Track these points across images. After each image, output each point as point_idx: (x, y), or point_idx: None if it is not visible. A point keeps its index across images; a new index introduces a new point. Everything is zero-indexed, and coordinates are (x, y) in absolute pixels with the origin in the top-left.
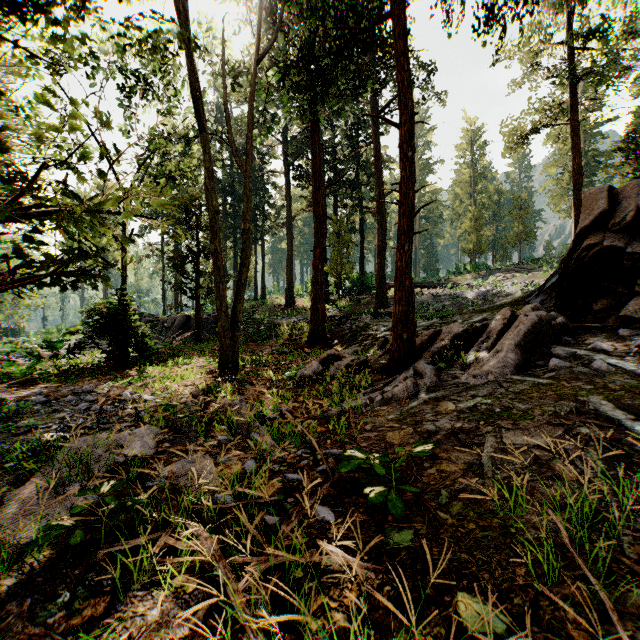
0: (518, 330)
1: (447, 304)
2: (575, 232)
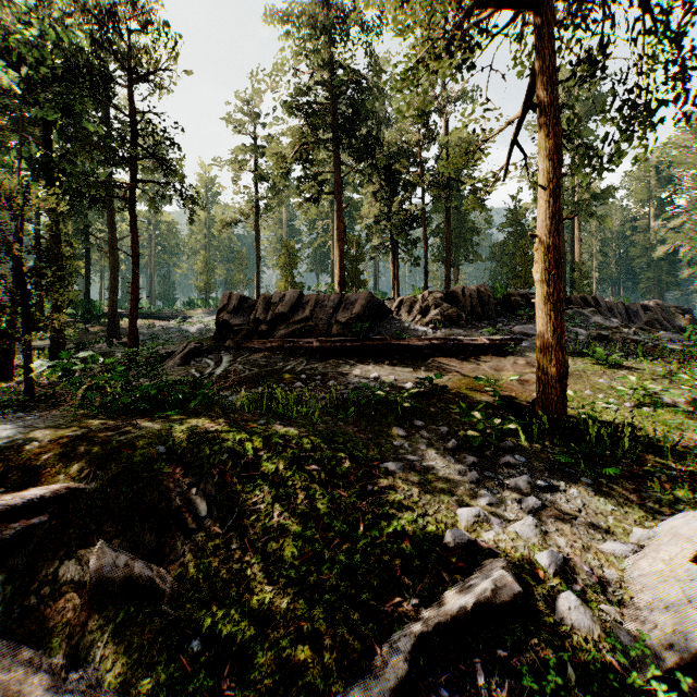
0: (184, 352)
1: (174, 336)
2: (257, 294)
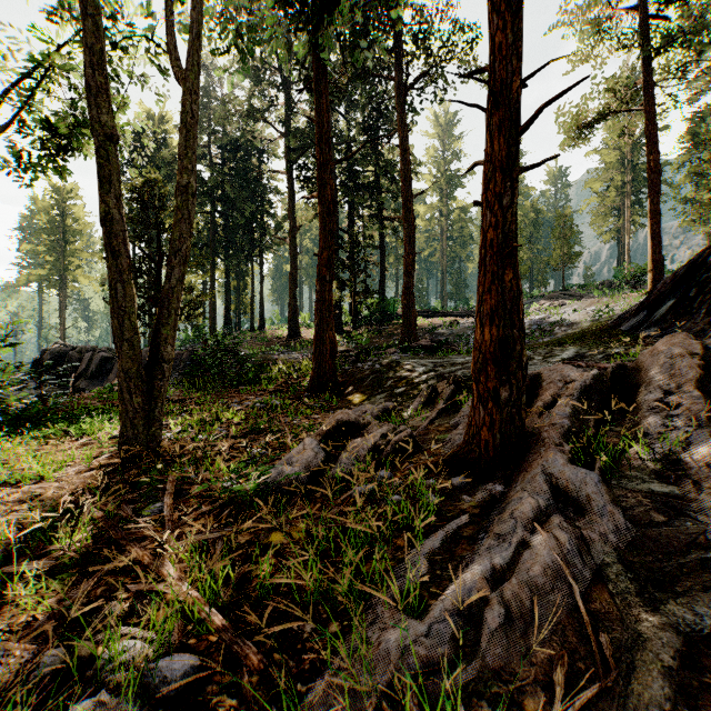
0: None
1: None
2: (652, 245)
